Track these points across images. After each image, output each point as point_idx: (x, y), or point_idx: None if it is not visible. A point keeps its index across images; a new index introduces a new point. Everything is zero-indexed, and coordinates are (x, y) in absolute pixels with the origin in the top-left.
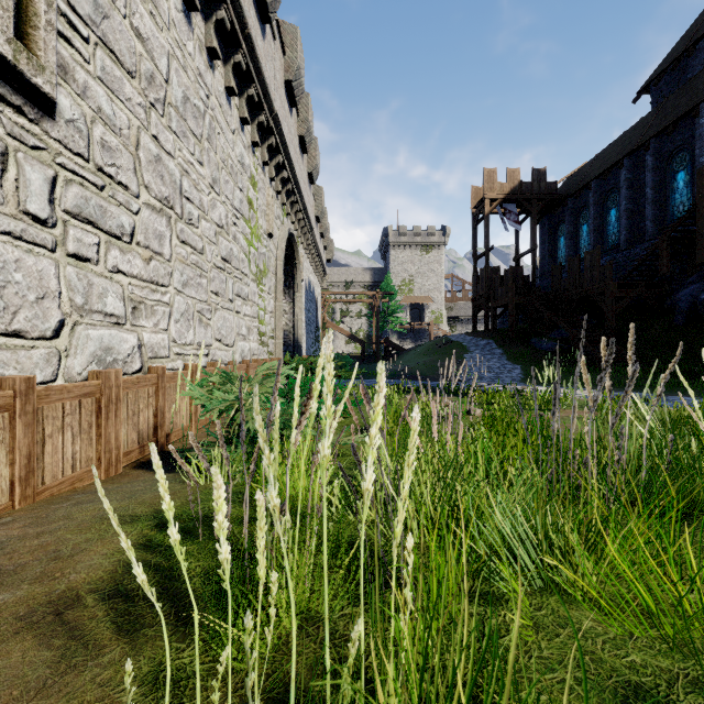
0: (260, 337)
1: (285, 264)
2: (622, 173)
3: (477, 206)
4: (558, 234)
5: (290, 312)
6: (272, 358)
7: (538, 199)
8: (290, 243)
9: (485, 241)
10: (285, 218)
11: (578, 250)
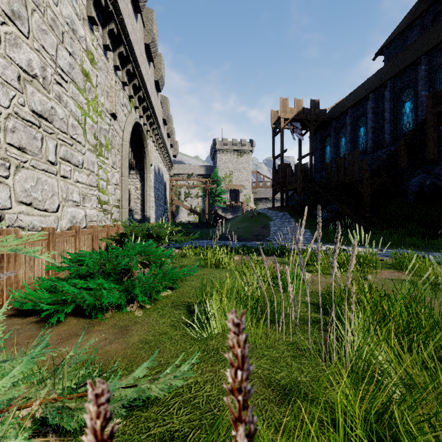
0: (100, 205)
1: (136, 150)
2: (368, 103)
3: (276, 123)
4: (325, 144)
5: (141, 189)
6: (115, 224)
7: (314, 120)
8: (139, 133)
9: (281, 146)
10: (133, 110)
11: (338, 154)
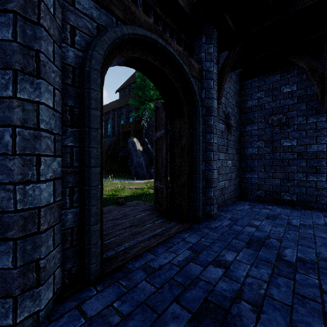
0: None
1: None
2: (111, 115)
3: None
4: None
5: None
6: None
7: None
8: None
9: None
10: None
11: None
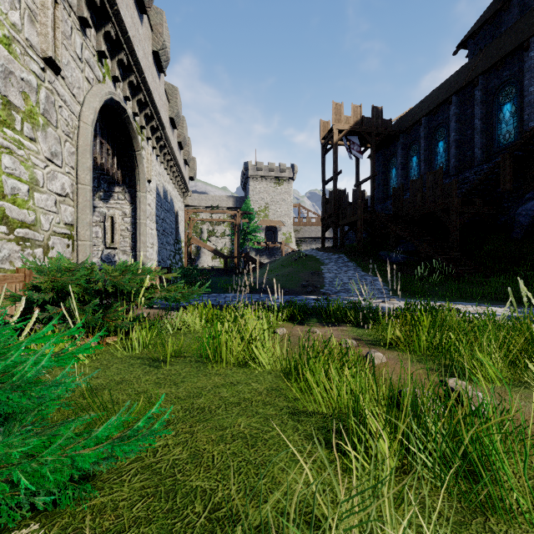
0: (7, 227)
1: (122, 155)
2: (451, 108)
3: (326, 136)
4: (390, 166)
5: (132, 216)
6: None
7: (376, 133)
8: (124, 124)
9: (334, 166)
10: (109, 81)
11: (408, 178)
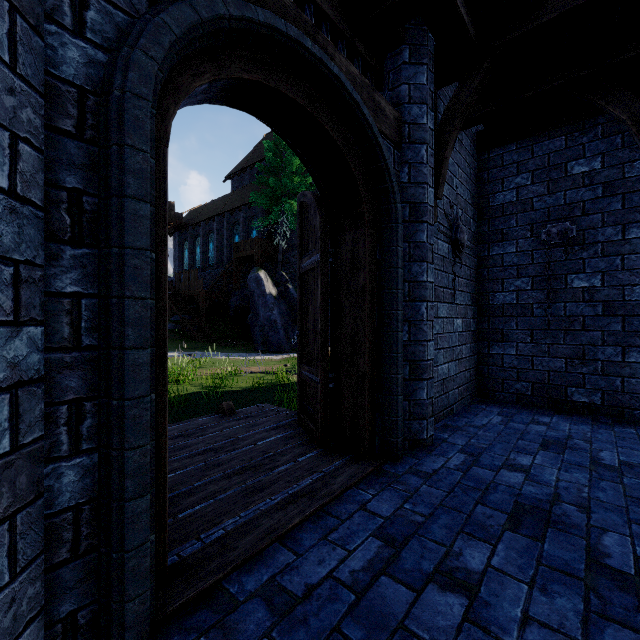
0: None
1: None
2: (214, 224)
3: None
4: (184, 247)
5: None
6: None
7: (170, 222)
8: None
9: None
10: None
11: (195, 261)
